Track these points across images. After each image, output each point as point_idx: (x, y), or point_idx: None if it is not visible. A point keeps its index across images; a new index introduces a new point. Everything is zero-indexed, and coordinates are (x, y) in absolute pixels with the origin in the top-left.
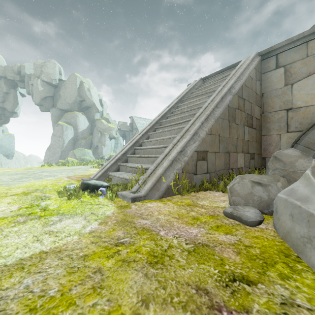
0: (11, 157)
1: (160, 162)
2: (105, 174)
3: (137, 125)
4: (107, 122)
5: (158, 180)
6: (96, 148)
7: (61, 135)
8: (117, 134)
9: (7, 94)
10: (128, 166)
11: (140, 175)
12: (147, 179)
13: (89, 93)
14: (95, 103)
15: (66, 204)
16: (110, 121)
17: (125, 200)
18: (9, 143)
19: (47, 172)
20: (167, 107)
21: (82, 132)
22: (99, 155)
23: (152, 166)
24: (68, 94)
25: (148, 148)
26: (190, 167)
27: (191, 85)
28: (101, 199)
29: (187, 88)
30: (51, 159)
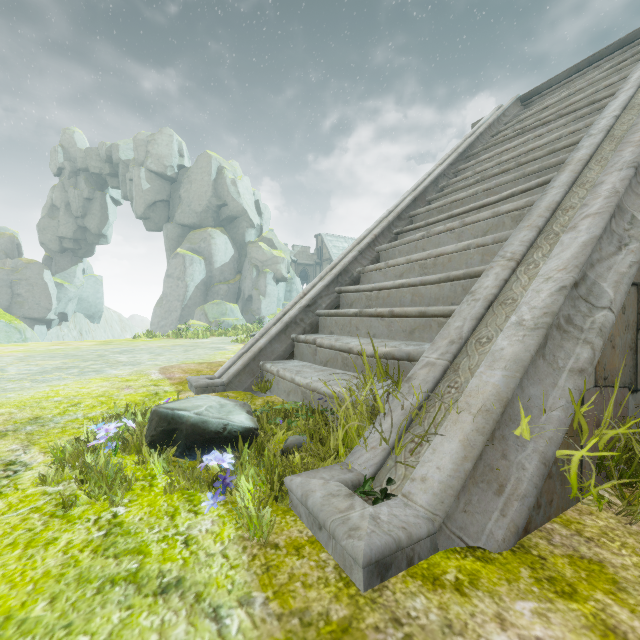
0: (97, 319)
1: (467, 335)
2: (252, 368)
3: (330, 252)
4: (269, 247)
5: (493, 432)
6: (249, 301)
7: (182, 276)
8: (290, 272)
9: (89, 201)
10: (323, 345)
11: (371, 382)
12: (420, 415)
13: (235, 189)
14: (247, 209)
15: (5, 570)
16: (276, 245)
17: (324, 545)
18: (93, 293)
19: (131, 353)
20: (423, 176)
21: (222, 268)
22: (254, 315)
23: (431, 352)
24: (195, 194)
25: (386, 288)
26: (619, 359)
27: (487, 118)
28: (208, 516)
29: (478, 128)
30: (163, 323)
